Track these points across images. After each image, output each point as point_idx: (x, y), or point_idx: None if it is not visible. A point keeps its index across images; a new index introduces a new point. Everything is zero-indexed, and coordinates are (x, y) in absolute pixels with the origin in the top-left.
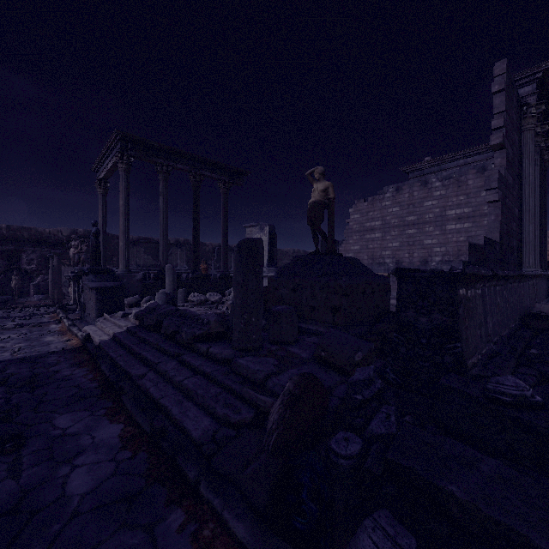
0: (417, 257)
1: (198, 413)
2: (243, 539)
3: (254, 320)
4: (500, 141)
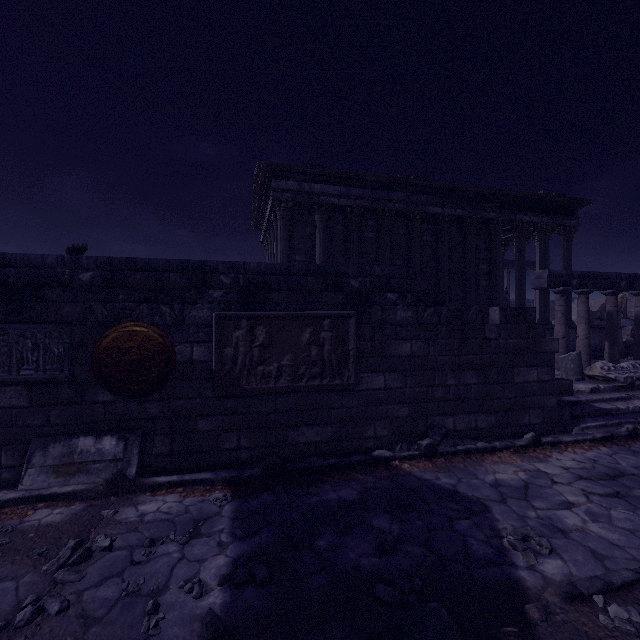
0: None
1: None
2: None
3: None
4: None
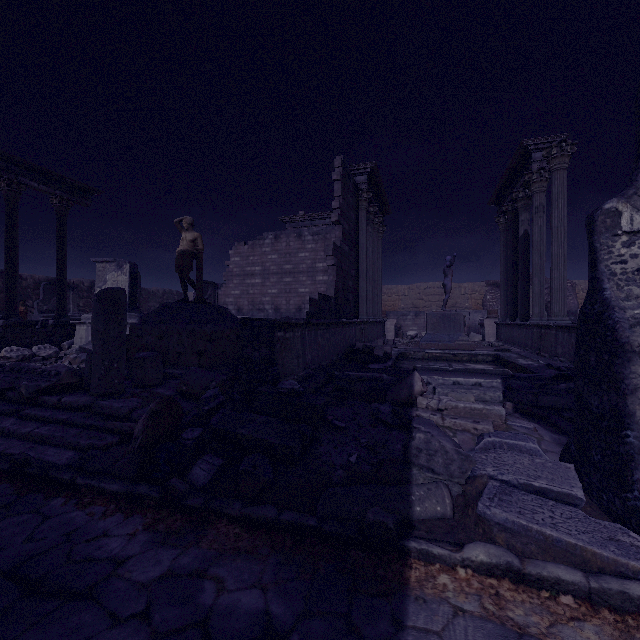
0: (293, 304)
1: (59, 450)
2: (117, 490)
3: (116, 366)
4: (337, 219)
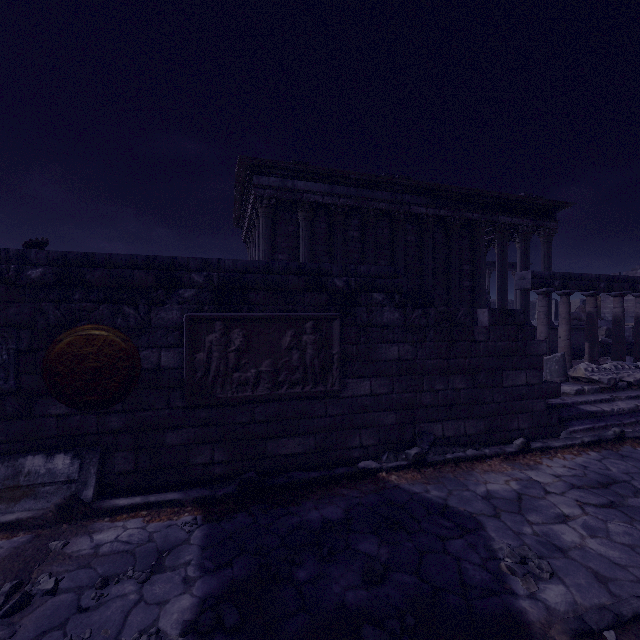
0: None
1: None
2: None
3: None
4: None
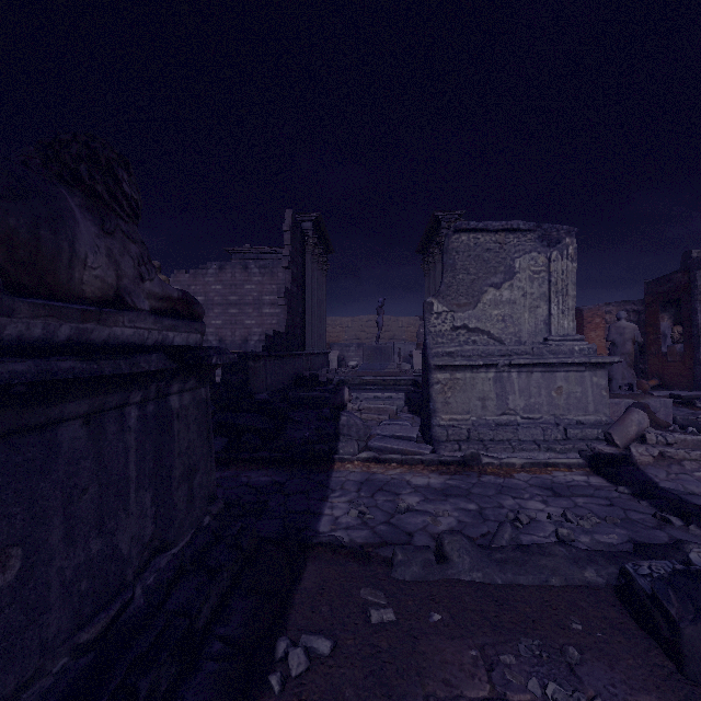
0: (239, 336)
1: None
2: None
3: None
4: (287, 265)
